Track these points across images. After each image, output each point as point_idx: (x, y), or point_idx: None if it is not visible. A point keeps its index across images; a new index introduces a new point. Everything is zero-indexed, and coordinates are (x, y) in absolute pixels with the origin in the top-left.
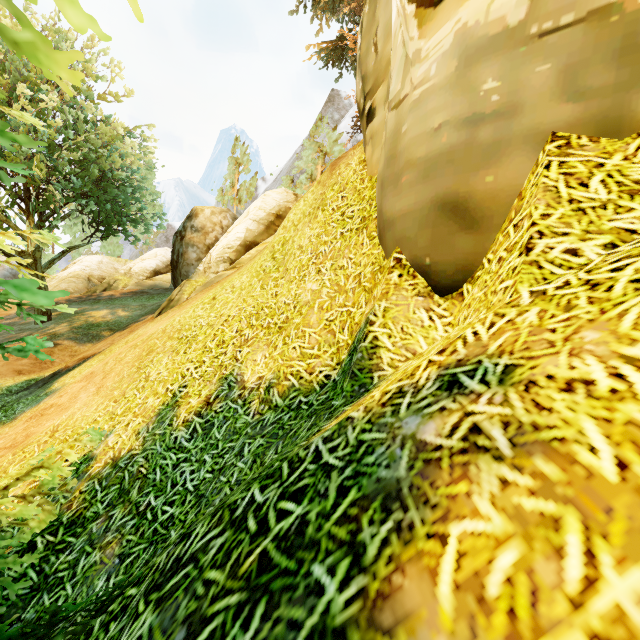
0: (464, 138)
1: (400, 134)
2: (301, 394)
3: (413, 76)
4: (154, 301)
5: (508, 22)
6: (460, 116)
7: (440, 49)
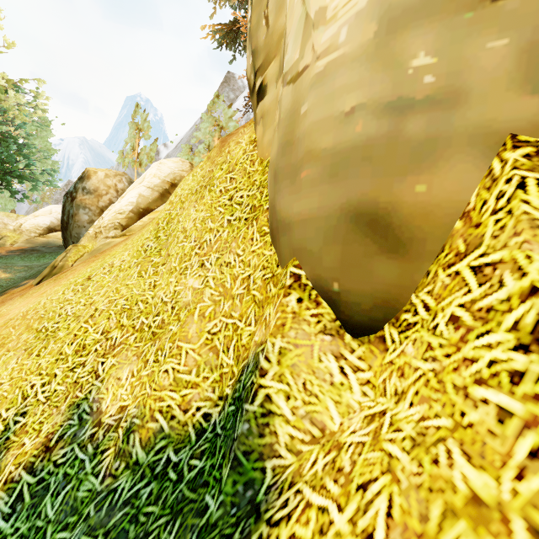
0: (386, 129)
1: (298, 115)
2: (171, 444)
3: (316, 42)
4: (45, 260)
5: None
6: (380, 99)
7: (353, 7)
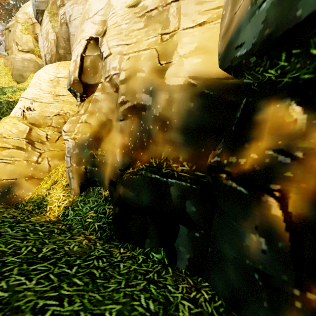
0: (23, 68)
1: (14, 63)
2: None
3: (16, 57)
4: None
5: (28, 59)
6: (23, 65)
7: (20, 56)
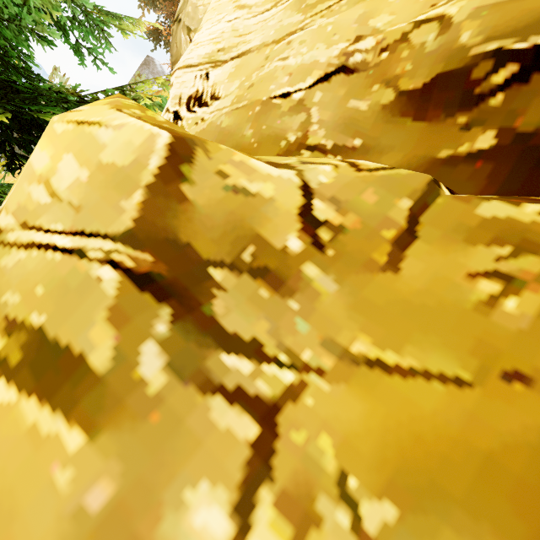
0: None
1: None
2: None
3: None
4: None
5: None
6: None
7: None
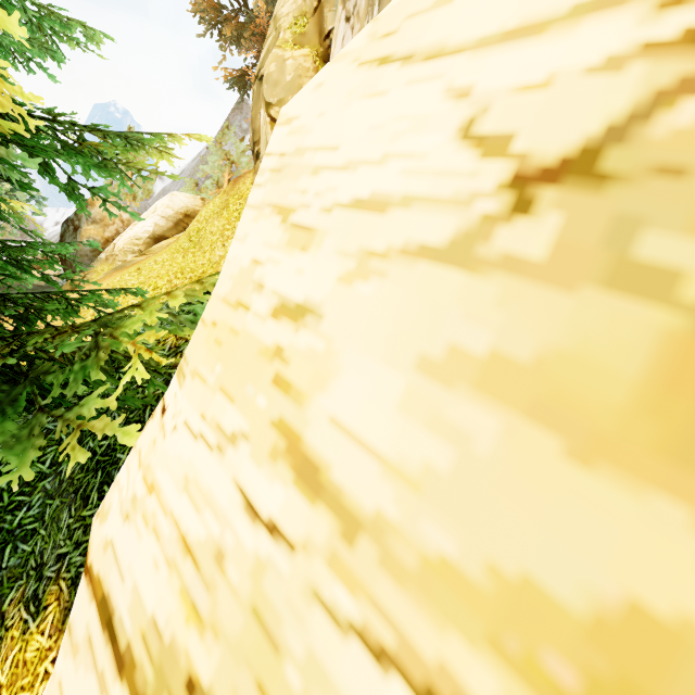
0: None
1: None
2: None
3: None
4: None
5: None
6: None
7: None
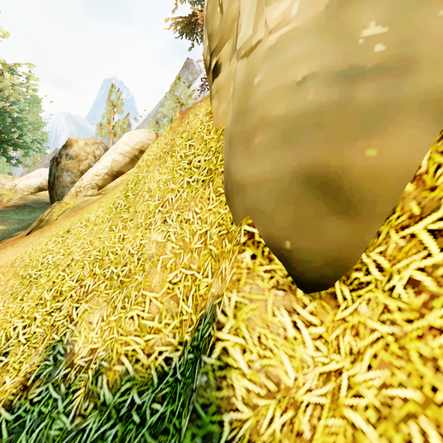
0: (337, 97)
1: (252, 86)
2: (135, 386)
3: (268, 17)
4: (35, 214)
5: None
6: (332, 68)
7: None
